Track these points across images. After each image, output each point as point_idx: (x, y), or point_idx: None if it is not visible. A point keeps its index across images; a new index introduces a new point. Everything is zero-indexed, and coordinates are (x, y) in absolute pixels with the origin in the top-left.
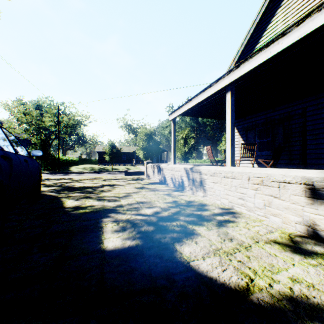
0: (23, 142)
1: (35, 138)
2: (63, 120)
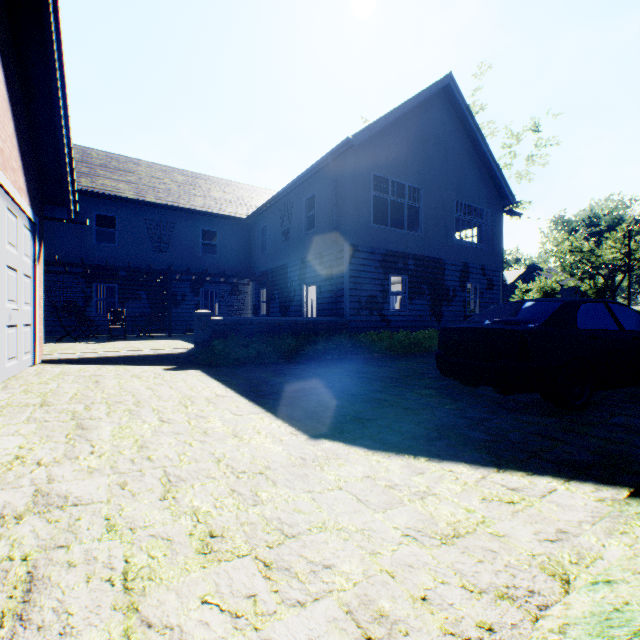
0: (565, 291)
1: (584, 284)
2: (637, 246)
